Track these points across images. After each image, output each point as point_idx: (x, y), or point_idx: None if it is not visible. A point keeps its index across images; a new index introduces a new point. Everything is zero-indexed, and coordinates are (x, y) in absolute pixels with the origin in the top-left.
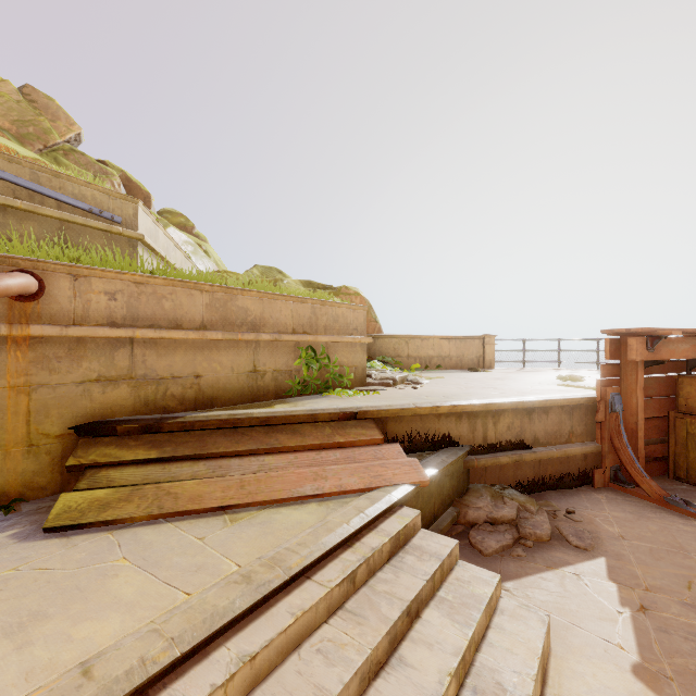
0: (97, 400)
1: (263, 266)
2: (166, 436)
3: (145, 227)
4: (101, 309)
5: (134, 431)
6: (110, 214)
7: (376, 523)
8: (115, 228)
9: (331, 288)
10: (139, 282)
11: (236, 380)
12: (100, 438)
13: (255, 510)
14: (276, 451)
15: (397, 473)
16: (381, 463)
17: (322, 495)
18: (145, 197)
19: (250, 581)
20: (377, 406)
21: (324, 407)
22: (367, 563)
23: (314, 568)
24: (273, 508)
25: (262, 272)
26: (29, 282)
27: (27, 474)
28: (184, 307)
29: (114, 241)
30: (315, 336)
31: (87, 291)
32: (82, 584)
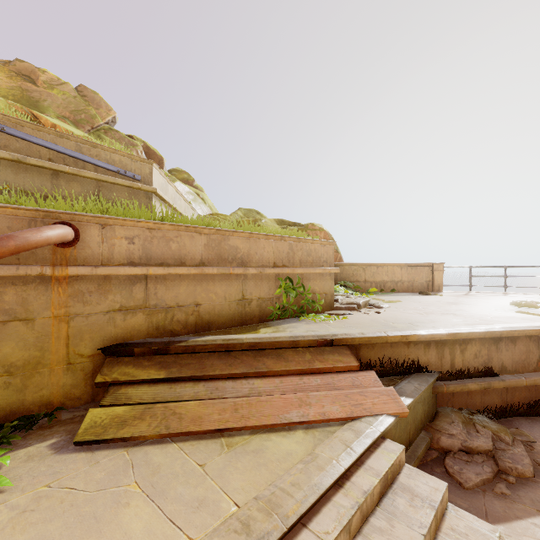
0: (119, 326)
1: (245, 209)
2: (173, 358)
3: (158, 183)
4: (123, 251)
5: (147, 352)
6: (132, 174)
7: (362, 458)
8: (136, 185)
9: (299, 225)
10: (152, 228)
11: (228, 307)
12: (121, 358)
13: (247, 434)
14: (264, 375)
15: (376, 403)
16: (359, 391)
17: (307, 422)
18: (159, 160)
19: (249, 531)
20: (351, 333)
21: (303, 333)
22: (360, 510)
23: (309, 512)
24: (264, 433)
25: (244, 213)
26: (66, 232)
27: (67, 387)
28: (187, 247)
29: (135, 195)
30: (293, 269)
31: (112, 237)
32: (98, 512)
